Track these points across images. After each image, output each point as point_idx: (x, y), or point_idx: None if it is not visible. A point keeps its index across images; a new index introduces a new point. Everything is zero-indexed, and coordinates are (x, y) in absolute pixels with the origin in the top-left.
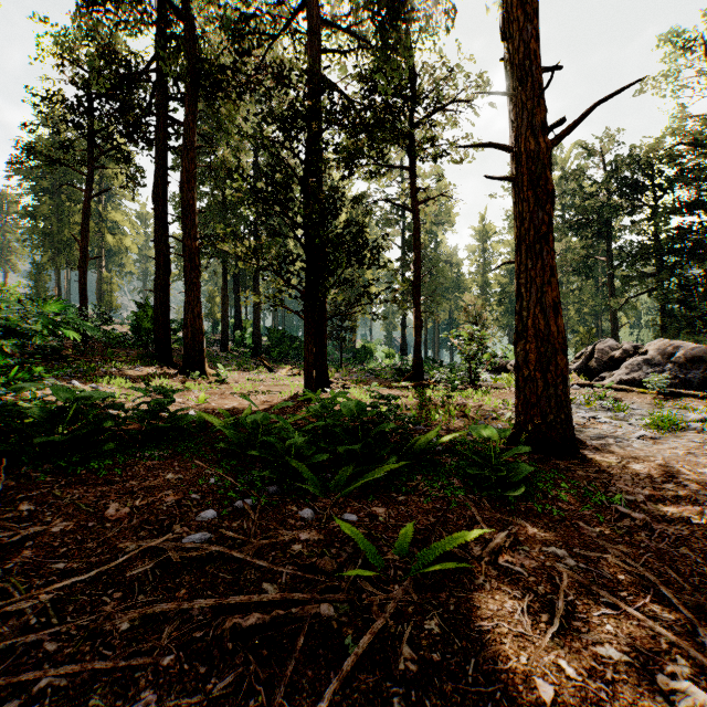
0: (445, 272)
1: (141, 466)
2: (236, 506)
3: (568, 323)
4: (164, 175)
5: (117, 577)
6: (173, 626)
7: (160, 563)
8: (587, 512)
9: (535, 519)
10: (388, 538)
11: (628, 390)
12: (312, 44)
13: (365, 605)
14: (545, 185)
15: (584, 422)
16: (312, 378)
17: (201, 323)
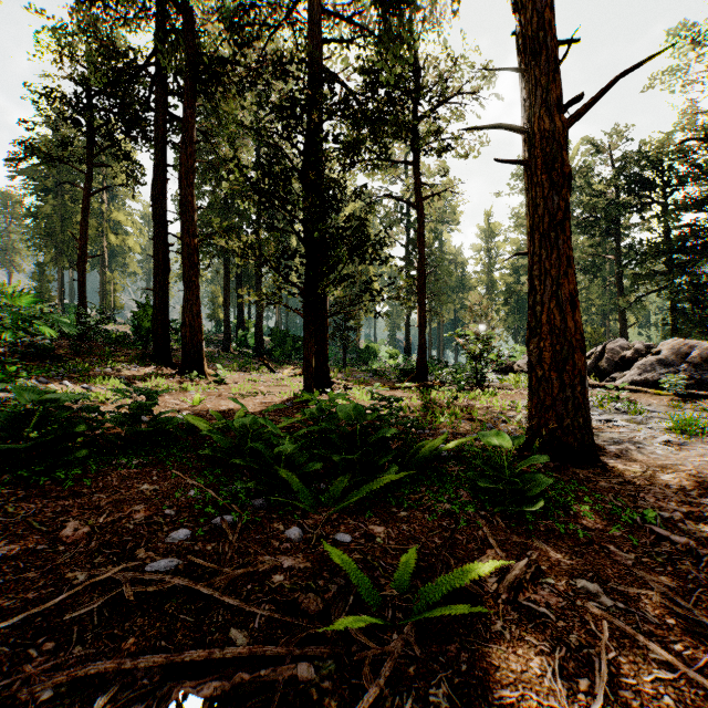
0: (450, 271)
1: (115, 476)
2: (215, 524)
3: None
4: (162, 171)
5: (55, 619)
6: (108, 694)
7: (112, 600)
8: (616, 532)
9: (557, 542)
10: (386, 566)
11: (641, 391)
12: (312, 34)
13: (354, 663)
14: (561, 167)
15: (600, 426)
16: (311, 378)
17: (200, 322)
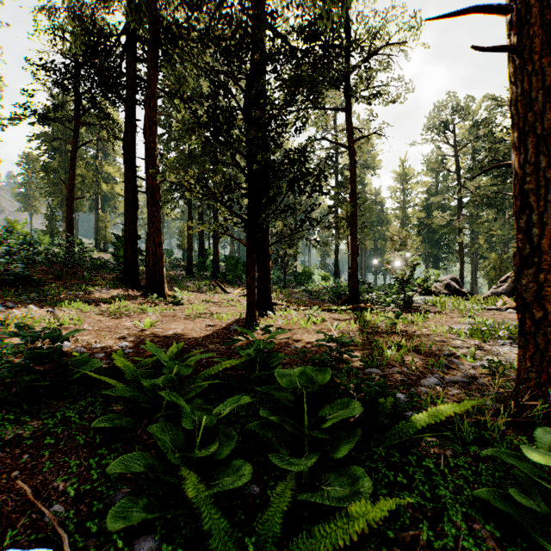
0: (372, 208)
1: None
2: None
3: (478, 250)
4: (132, 124)
5: None
6: None
7: None
8: None
9: None
10: None
11: None
12: None
13: None
14: None
15: None
16: (253, 304)
17: (161, 251)
